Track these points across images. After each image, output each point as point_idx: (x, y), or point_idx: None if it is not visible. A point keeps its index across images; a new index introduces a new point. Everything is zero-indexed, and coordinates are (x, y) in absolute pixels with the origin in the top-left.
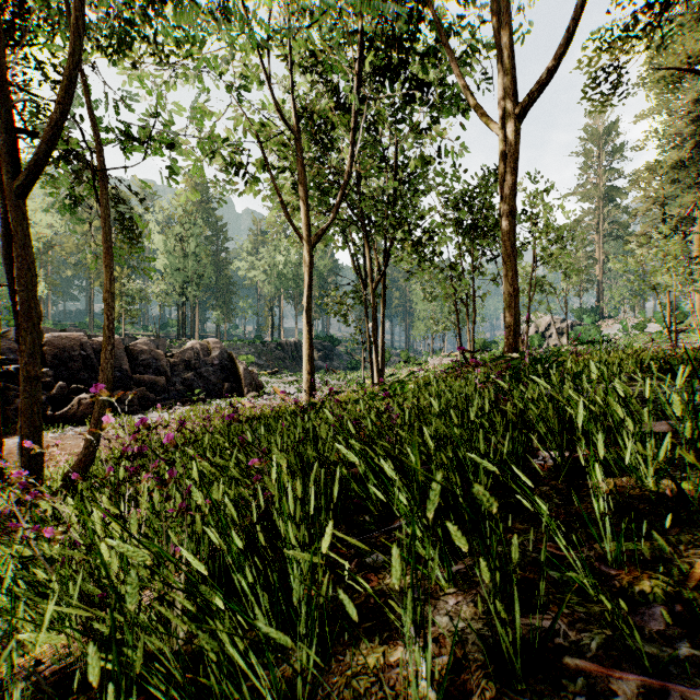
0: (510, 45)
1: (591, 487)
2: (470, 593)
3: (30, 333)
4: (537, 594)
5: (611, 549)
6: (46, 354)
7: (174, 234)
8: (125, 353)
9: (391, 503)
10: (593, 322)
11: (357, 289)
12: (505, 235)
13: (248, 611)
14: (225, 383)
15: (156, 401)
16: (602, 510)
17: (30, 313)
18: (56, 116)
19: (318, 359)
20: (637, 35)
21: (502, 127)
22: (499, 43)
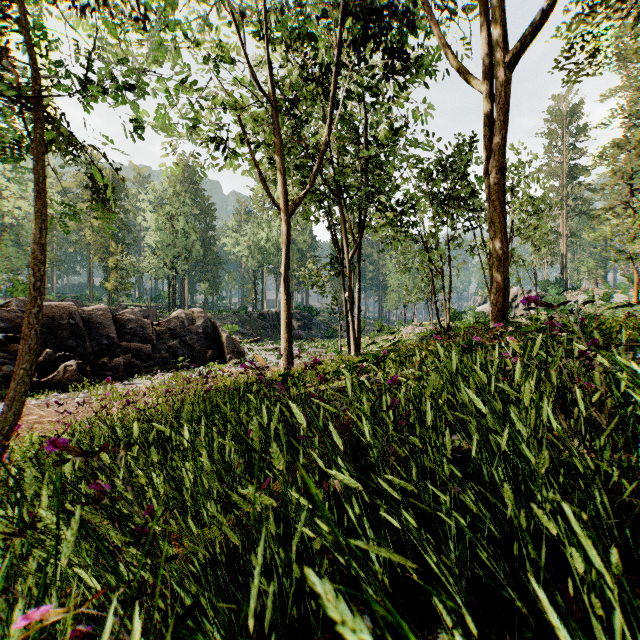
0: None
1: None
2: None
3: None
4: None
5: None
6: None
7: (165, 213)
8: (112, 322)
9: None
10: (557, 293)
11: (334, 261)
12: (494, 194)
13: None
14: (209, 350)
15: (142, 368)
16: None
17: None
18: None
19: (298, 328)
20: None
21: (488, 83)
22: None
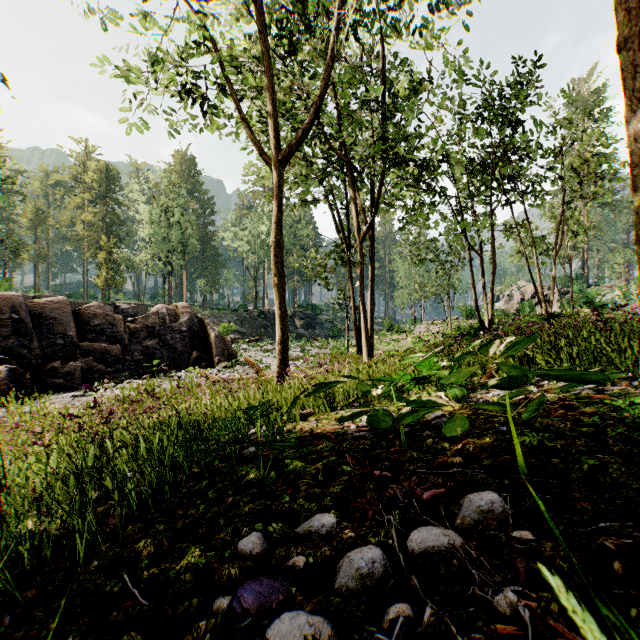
0: None
1: None
2: None
3: None
4: None
5: None
6: None
7: (160, 205)
8: (72, 317)
9: None
10: (580, 289)
11: (340, 248)
12: None
13: None
14: (193, 352)
15: (106, 374)
16: None
17: None
18: None
19: (300, 327)
20: None
21: None
22: None
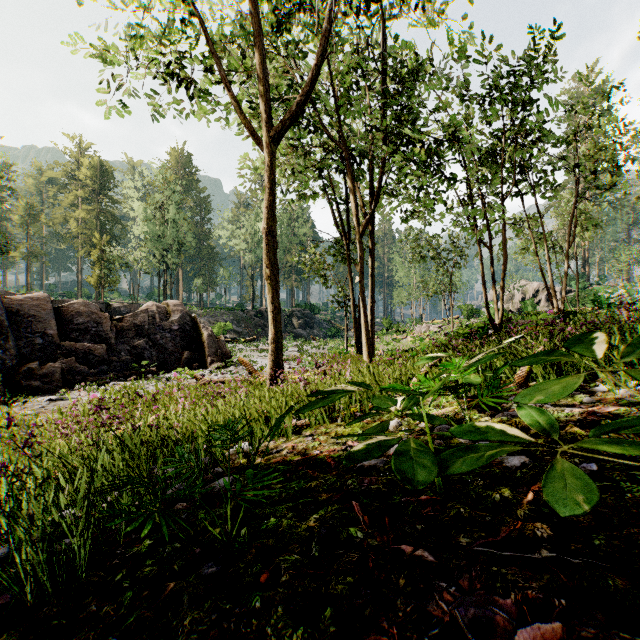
0: None
1: None
2: None
3: None
4: None
5: None
6: None
7: (155, 202)
8: (53, 315)
9: None
10: (581, 288)
11: (339, 244)
12: None
13: None
14: (185, 352)
15: (89, 375)
16: None
17: None
18: None
19: (298, 326)
20: None
21: None
22: None
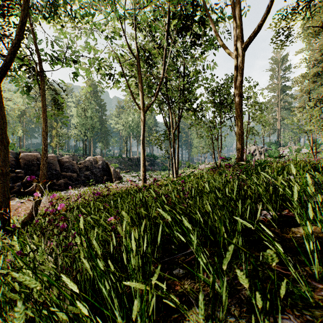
0: (239, 14)
1: (294, 231)
2: (235, 296)
3: (3, 150)
4: (276, 299)
5: (318, 272)
6: (21, 163)
7: (81, 108)
8: (57, 162)
9: (188, 243)
10: (275, 148)
11: (165, 132)
12: (237, 106)
13: (107, 304)
14: (104, 176)
15: (72, 185)
16: (311, 248)
17: (3, 141)
18: (15, 41)
19: (148, 165)
20: (298, 12)
21: (235, 54)
22: (233, 14)
